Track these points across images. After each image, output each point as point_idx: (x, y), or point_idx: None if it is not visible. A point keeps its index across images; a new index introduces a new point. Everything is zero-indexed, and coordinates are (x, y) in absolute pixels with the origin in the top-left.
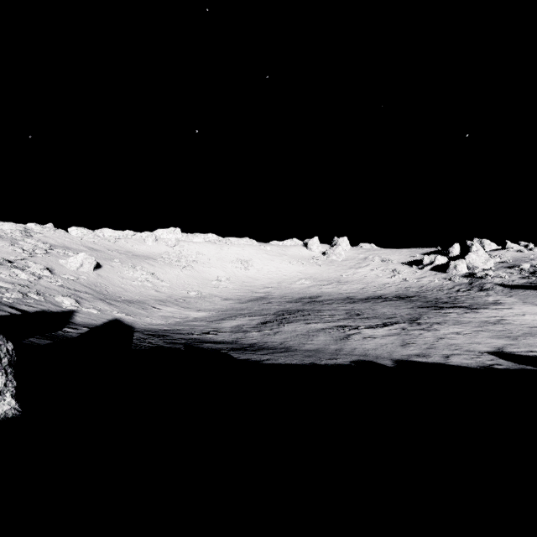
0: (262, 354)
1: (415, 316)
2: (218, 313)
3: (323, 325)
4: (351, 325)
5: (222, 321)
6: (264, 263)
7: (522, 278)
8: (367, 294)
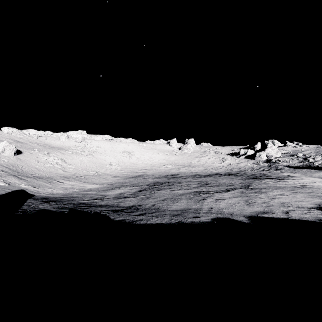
0: (136, 215)
1: (247, 184)
2: (108, 185)
3: (183, 191)
4: (204, 191)
5: (109, 190)
6: (142, 154)
7: (299, 162)
8: (208, 173)
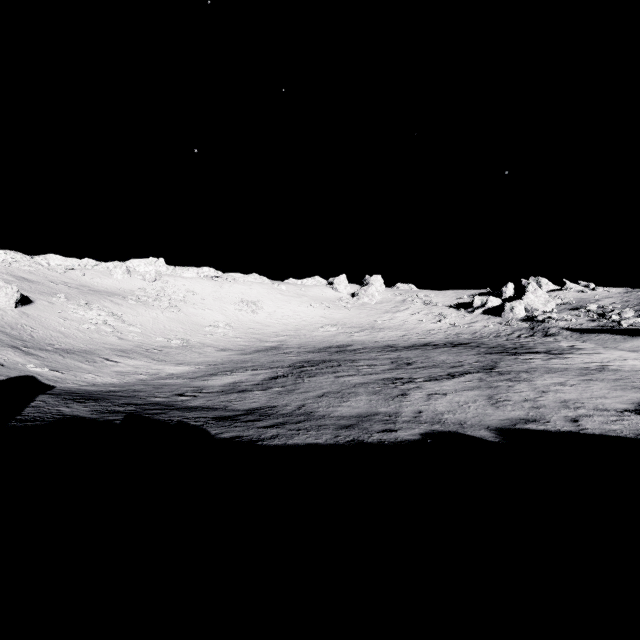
0: (264, 426)
1: (489, 364)
2: (208, 367)
3: (362, 378)
4: (404, 378)
5: (211, 378)
6: (278, 306)
7: (591, 320)
8: (410, 342)
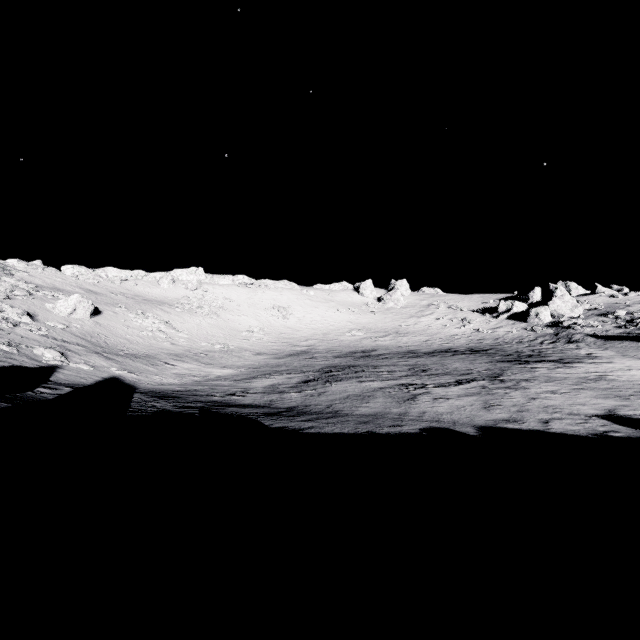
0: (302, 420)
1: (496, 372)
2: (248, 370)
3: (381, 383)
4: (417, 384)
5: (253, 380)
6: (307, 311)
7: (617, 327)
8: (432, 348)
